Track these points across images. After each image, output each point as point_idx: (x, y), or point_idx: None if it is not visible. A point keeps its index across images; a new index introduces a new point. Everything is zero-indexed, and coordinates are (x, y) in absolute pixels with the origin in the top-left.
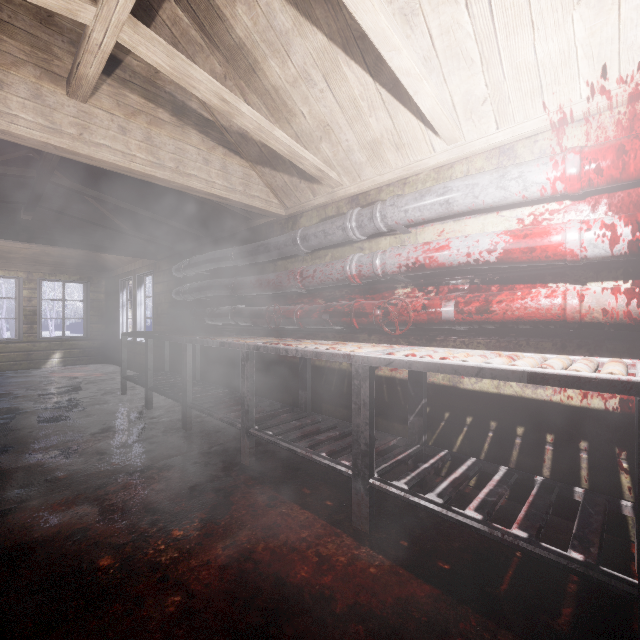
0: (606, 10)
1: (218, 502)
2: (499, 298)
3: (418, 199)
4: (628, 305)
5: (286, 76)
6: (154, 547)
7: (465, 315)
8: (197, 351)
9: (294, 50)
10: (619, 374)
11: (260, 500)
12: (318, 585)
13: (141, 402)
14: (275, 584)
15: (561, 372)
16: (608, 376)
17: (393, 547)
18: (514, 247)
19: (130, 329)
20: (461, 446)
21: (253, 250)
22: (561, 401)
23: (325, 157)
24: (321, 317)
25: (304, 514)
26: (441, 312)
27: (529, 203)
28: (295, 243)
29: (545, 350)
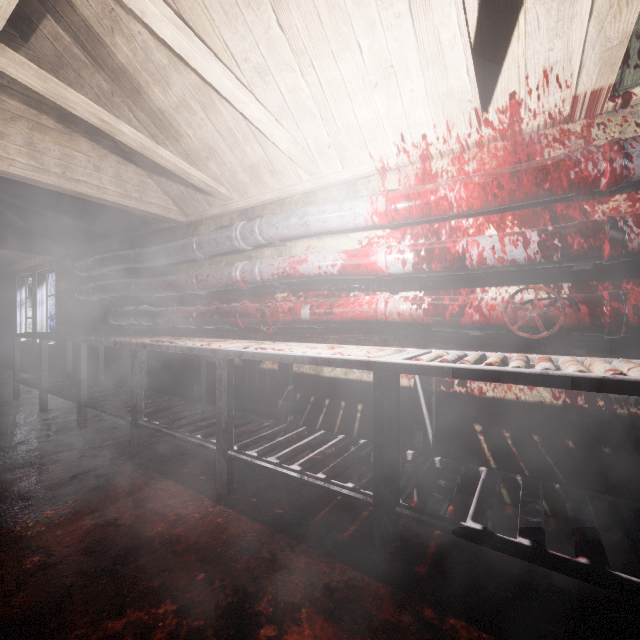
0: (393, 97)
1: (97, 486)
2: (339, 303)
3: (285, 219)
4: (411, 309)
5: (169, 102)
6: (22, 525)
7: (317, 316)
8: (101, 351)
9: (173, 82)
10: (371, 357)
11: (139, 481)
12: (169, 535)
13: (36, 405)
14: (131, 538)
15: (338, 357)
16: (360, 358)
17: (244, 503)
18: (348, 263)
19: (31, 330)
20: (322, 423)
21: (154, 253)
22: None
23: (214, 174)
24: (213, 317)
25: (176, 487)
26: (301, 314)
27: (365, 229)
28: (191, 249)
29: (375, 343)
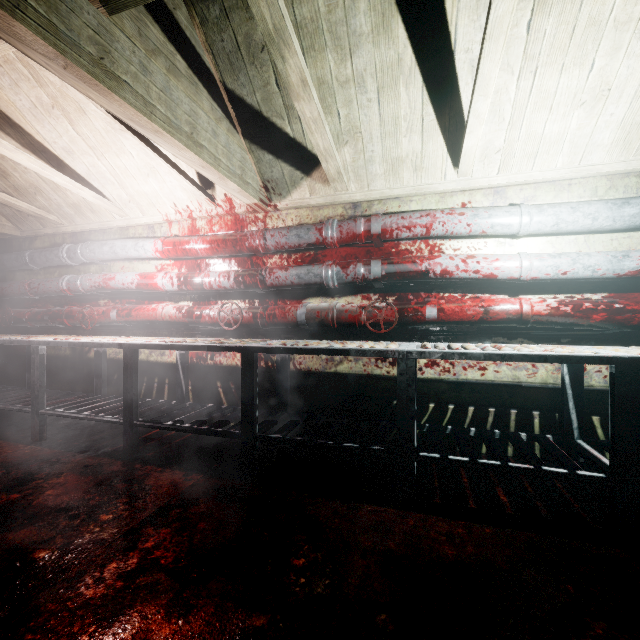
0: (161, 182)
1: None
2: (136, 308)
3: (100, 247)
4: (176, 314)
5: None
6: None
7: (122, 317)
8: None
9: None
10: (127, 341)
11: None
12: None
13: None
14: None
15: (106, 341)
16: (117, 342)
17: (51, 443)
18: (141, 282)
19: None
20: None
21: None
22: (171, 361)
23: (43, 205)
24: (44, 318)
25: None
26: (111, 316)
27: (160, 258)
28: (24, 261)
29: (166, 336)
